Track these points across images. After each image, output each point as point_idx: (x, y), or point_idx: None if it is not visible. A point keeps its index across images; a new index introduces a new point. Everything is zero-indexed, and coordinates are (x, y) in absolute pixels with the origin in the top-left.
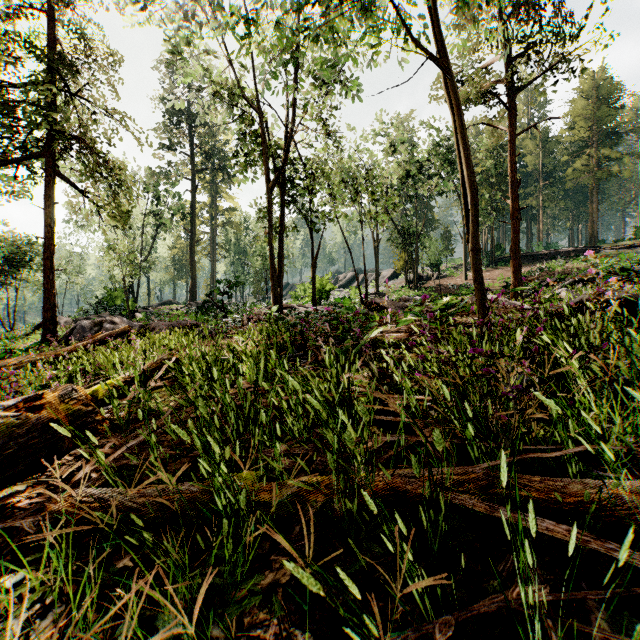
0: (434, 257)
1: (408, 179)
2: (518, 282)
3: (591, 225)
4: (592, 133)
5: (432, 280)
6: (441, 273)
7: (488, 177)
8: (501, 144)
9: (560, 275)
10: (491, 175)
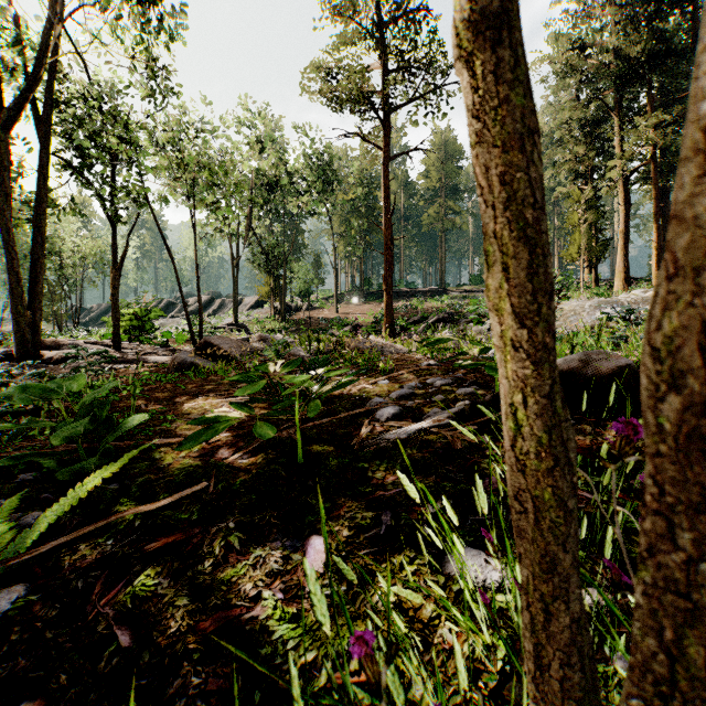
0: (304, 285)
1: (275, 190)
2: (391, 319)
3: (441, 269)
4: (442, 185)
5: (302, 311)
6: (312, 304)
7: (358, 207)
8: (370, 175)
9: (424, 313)
10: (361, 205)
